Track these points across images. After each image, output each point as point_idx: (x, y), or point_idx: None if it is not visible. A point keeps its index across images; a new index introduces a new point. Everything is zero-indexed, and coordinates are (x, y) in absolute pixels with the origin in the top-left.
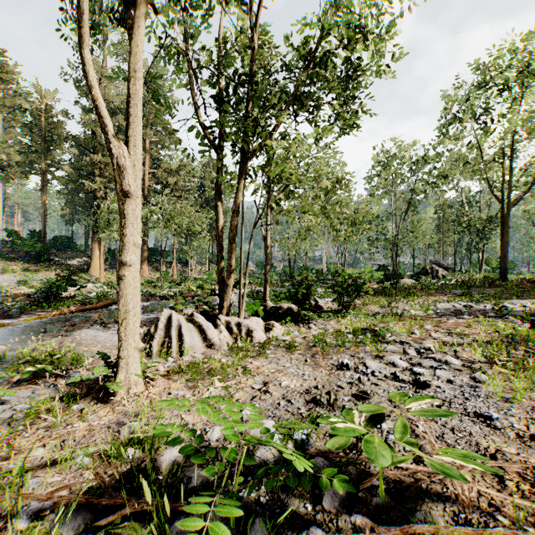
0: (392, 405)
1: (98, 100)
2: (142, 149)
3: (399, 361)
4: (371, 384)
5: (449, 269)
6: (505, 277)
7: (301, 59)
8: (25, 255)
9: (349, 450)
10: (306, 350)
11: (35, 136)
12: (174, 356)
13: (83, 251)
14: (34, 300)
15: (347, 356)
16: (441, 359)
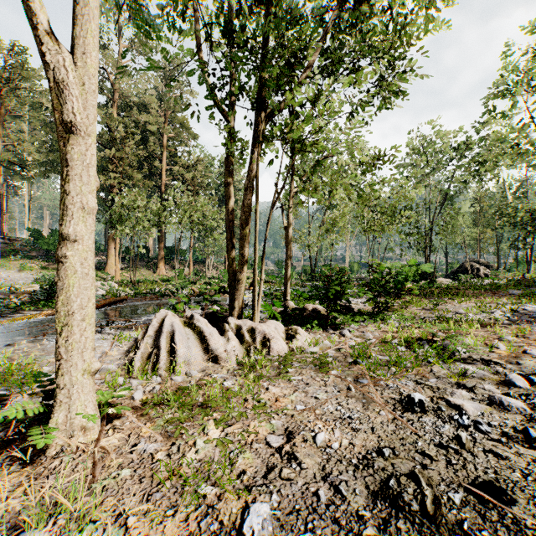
0: None
1: None
2: (159, 145)
3: (513, 401)
4: (486, 454)
5: (490, 268)
6: None
7: None
8: (45, 253)
9: None
10: (344, 370)
11: (55, 135)
12: (162, 374)
13: (102, 250)
14: (34, 298)
15: (410, 383)
16: None
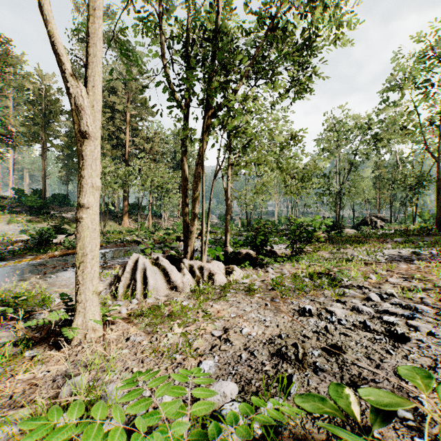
0: (372, 363)
1: (53, 36)
2: (124, 121)
3: (365, 308)
4: (340, 335)
5: (386, 221)
6: (440, 226)
7: (259, 24)
8: (28, 209)
9: (334, 436)
10: (265, 294)
11: (37, 111)
12: (138, 298)
13: (76, 206)
14: (27, 245)
15: (307, 300)
16: (410, 307)
